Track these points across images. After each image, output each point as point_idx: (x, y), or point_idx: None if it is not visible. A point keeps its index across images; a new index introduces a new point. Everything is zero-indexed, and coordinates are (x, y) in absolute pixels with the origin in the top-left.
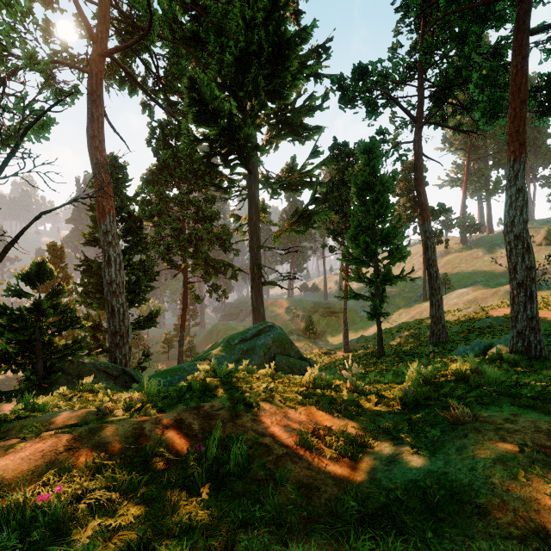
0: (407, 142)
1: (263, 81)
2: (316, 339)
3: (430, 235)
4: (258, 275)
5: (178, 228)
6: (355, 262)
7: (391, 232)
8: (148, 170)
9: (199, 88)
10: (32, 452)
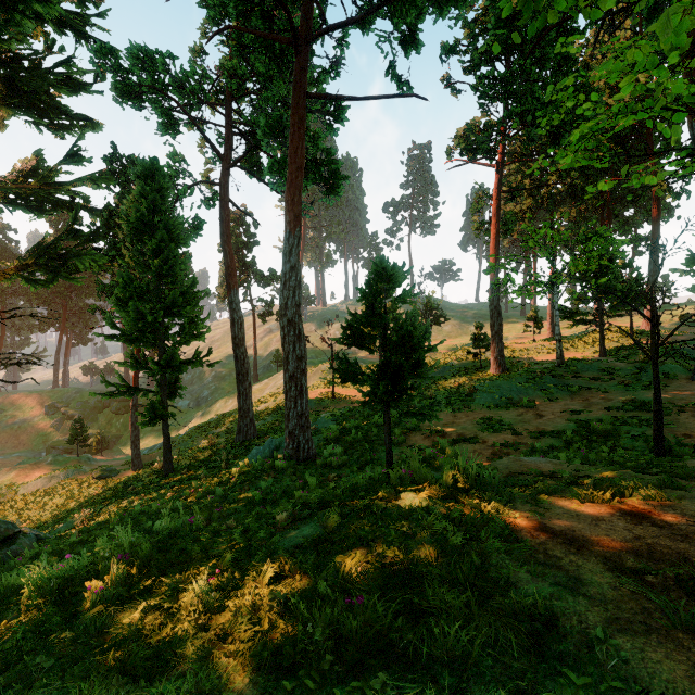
0: (212, 182)
1: None
2: (104, 451)
3: (238, 307)
4: None
5: None
6: (128, 339)
7: (179, 299)
8: None
9: None
10: None
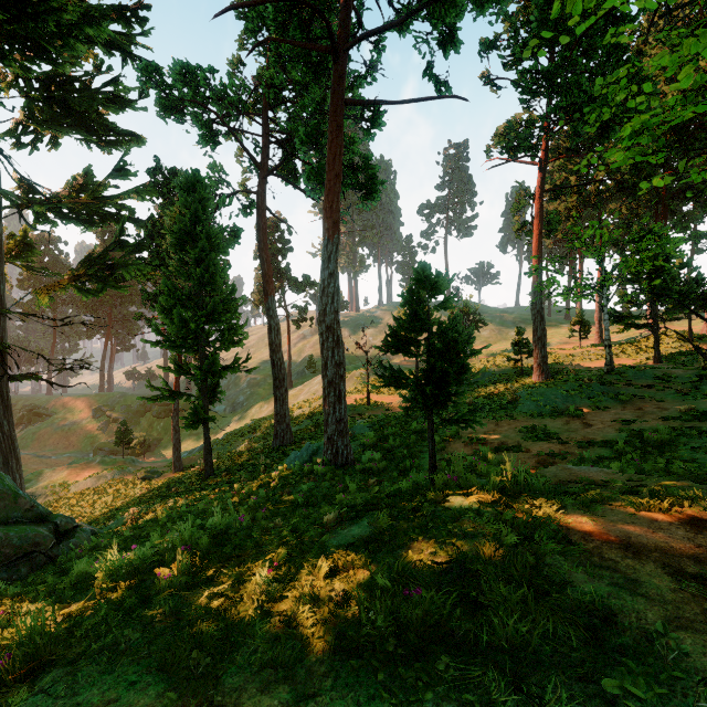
0: (250, 191)
1: None
2: (146, 453)
3: (274, 313)
4: None
5: None
6: (172, 345)
7: (219, 306)
8: None
9: None
10: None
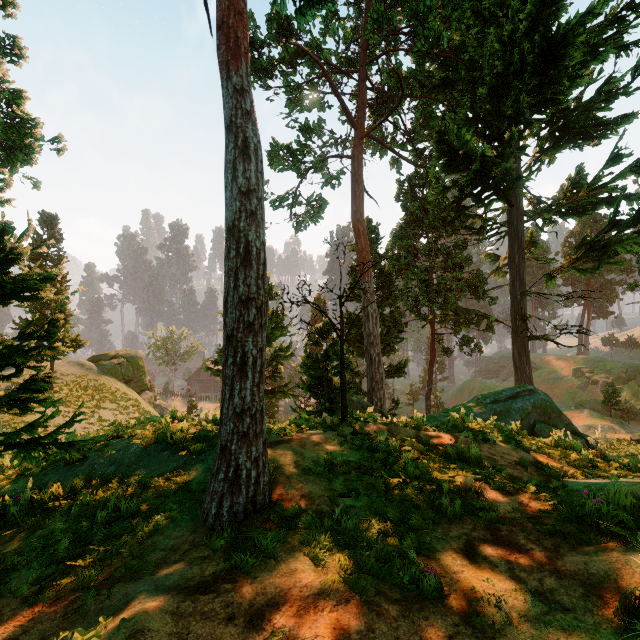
0: None
1: (526, 98)
2: (629, 421)
3: None
4: (522, 327)
5: (426, 280)
6: None
7: None
8: (397, 225)
9: (448, 138)
10: (375, 428)
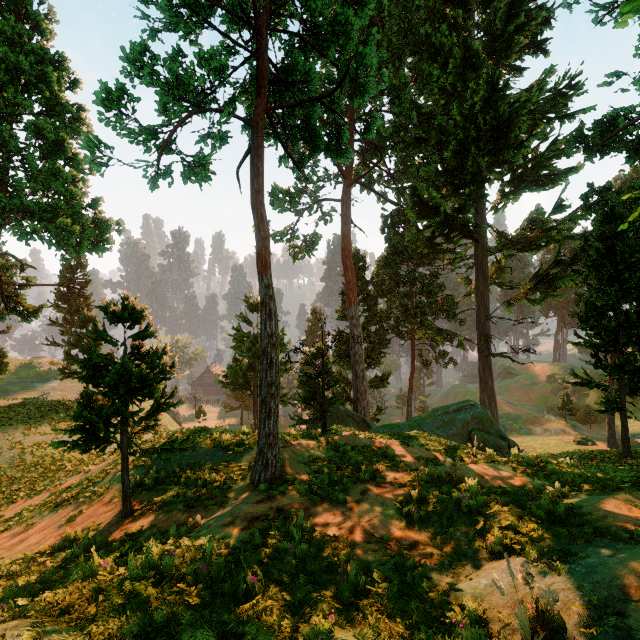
0: None
1: (483, 161)
2: (592, 423)
3: None
4: (486, 345)
5: (405, 305)
6: (590, 346)
7: (632, 317)
8: (381, 256)
9: (419, 193)
10: (340, 438)
